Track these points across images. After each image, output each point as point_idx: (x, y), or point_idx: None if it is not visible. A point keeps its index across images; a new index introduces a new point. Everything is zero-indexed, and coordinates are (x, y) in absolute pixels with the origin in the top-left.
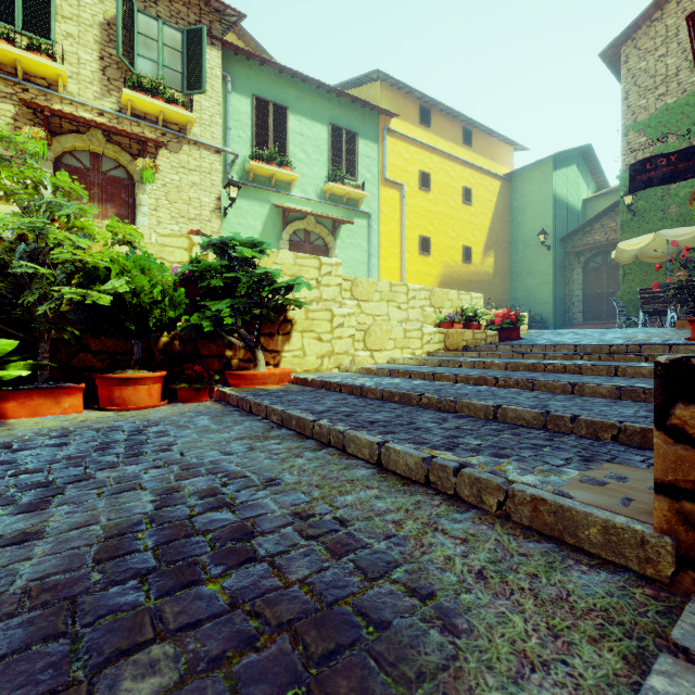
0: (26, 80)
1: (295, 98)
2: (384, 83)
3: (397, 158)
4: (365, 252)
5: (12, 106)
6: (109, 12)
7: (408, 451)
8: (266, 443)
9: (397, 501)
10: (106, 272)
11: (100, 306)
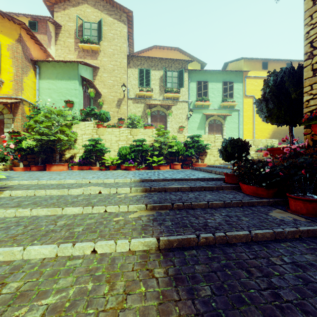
0: (146, 98)
1: (210, 77)
2: (245, 59)
3: (251, 86)
4: (237, 124)
5: (143, 104)
6: (161, 74)
7: (218, 171)
8: (200, 172)
9: (215, 175)
10: (173, 145)
11: (172, 151)
